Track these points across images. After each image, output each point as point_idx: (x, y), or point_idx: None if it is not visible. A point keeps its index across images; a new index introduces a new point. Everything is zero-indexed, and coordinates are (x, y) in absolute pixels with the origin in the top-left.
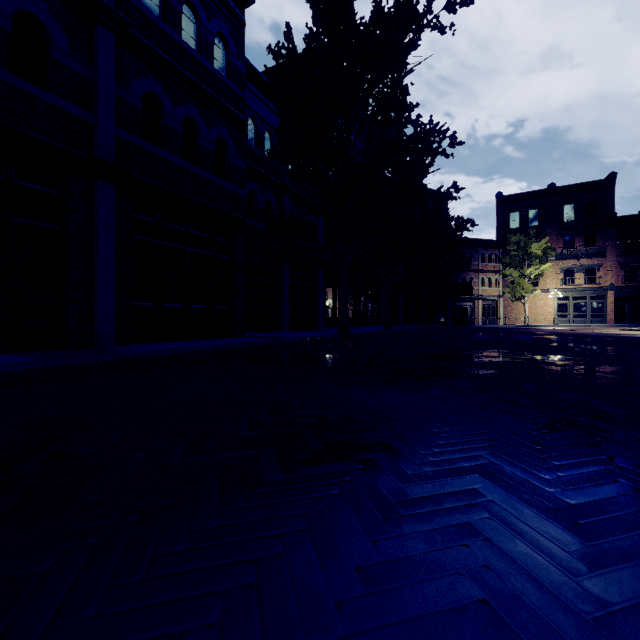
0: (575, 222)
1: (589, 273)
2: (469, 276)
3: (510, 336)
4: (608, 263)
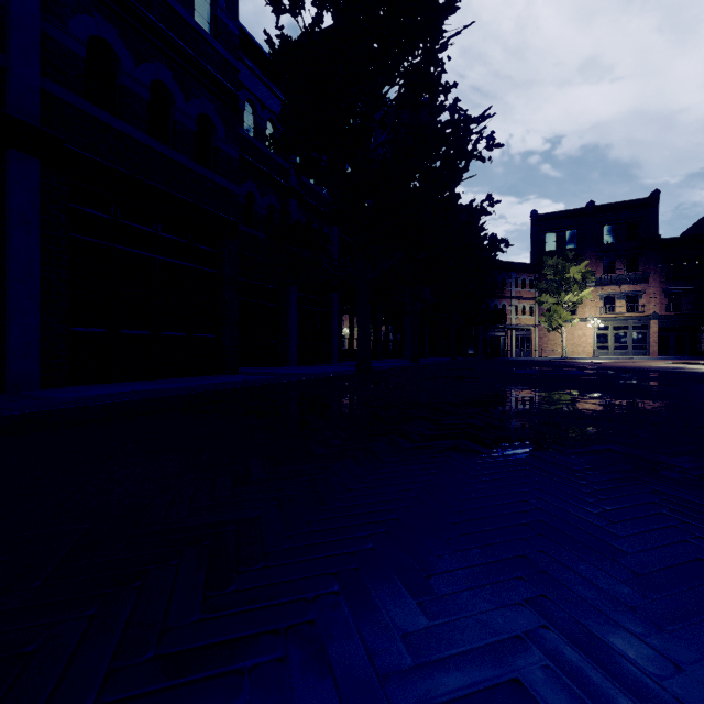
0: (616, 244)
1: (631, 300)
2: (501, 303)
3: (559, 371)
4: (651, 290)
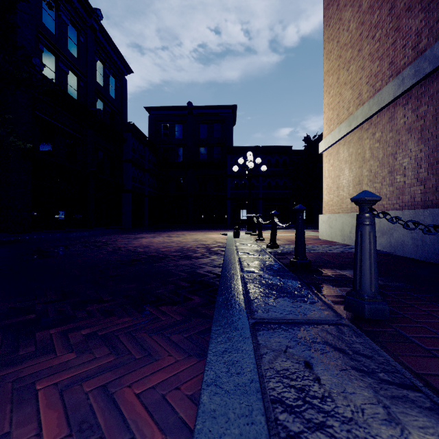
0: None
1: None
2: None
3: None
4: None
